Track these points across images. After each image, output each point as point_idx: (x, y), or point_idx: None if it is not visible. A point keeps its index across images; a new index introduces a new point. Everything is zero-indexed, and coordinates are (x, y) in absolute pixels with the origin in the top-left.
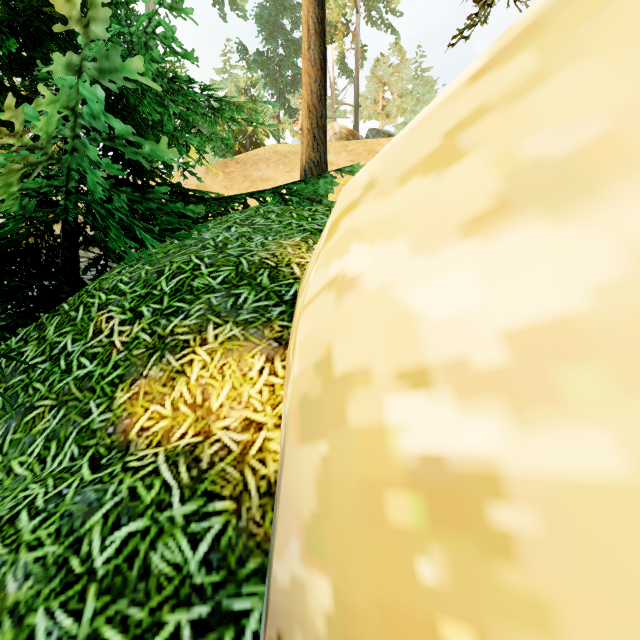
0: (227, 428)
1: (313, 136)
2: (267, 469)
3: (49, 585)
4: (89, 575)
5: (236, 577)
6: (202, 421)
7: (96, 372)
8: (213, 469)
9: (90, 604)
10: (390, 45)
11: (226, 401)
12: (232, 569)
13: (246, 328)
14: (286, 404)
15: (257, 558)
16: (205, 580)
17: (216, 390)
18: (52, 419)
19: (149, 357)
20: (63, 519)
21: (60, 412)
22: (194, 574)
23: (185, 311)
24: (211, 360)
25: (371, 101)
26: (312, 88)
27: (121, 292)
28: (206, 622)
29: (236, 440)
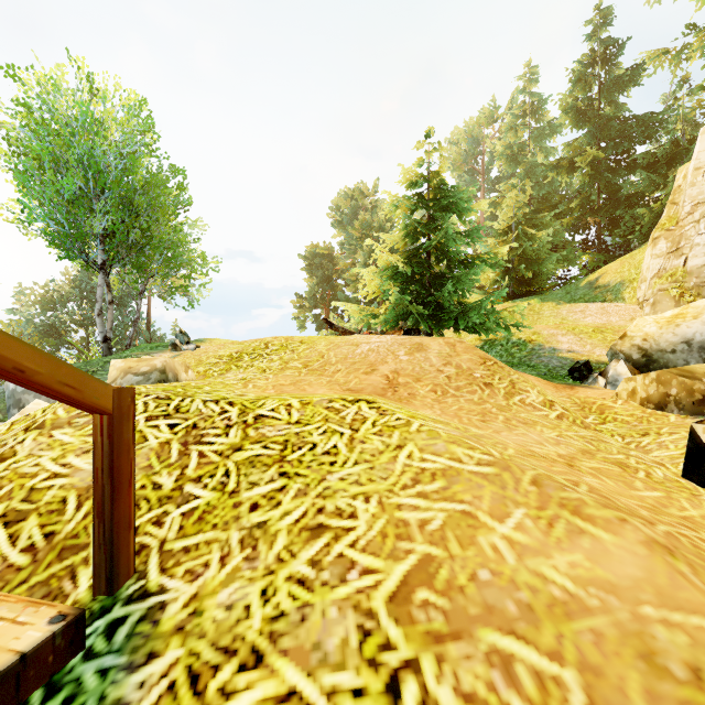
0: None
1: None
2: None
3: None
4: None
5: None
6: None
7: None
8: None
9: None
10: None
11: None
12: None
13: None
14: None
15: None
16: None
17: None
18: None
19: None
20: None
21: None
22: None
23: None
24: None
25: None
26: None
27: None
28: None
29: None
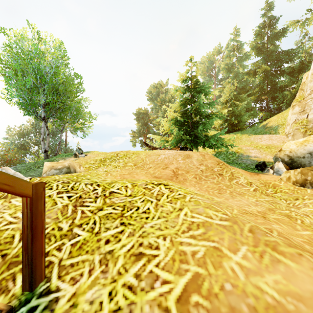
0: None
1: None
2: None
3: None
4: None
5: None
6: None
7: None
8: None
9: None
10: None
11: None
12: None
13: None
14: None
15: None
16: None
17: None
18: None
19: None
20: None
21: None
22: None
23: None
24: None
25: None
26: None
27: None
28: None
29: None
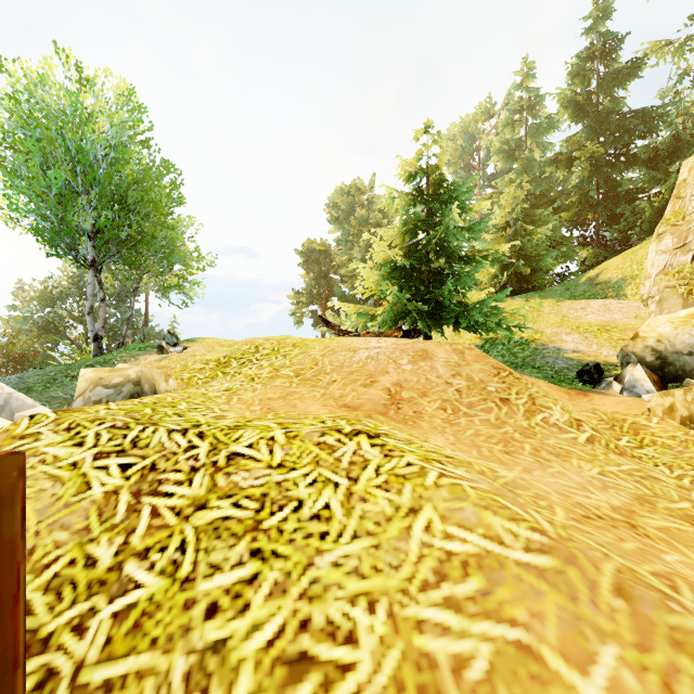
0: None
1: None
2: None
3: None
4: None
5: None
6: None
7: None
8: None
9: None
10: None
11: None
12: None
13: None
14: None
15: None
16: None
17: None
18: None
19: None
20: None
21: None
22: None
23: None
24: None
25: None
26: None
27: None
28: None
29: None
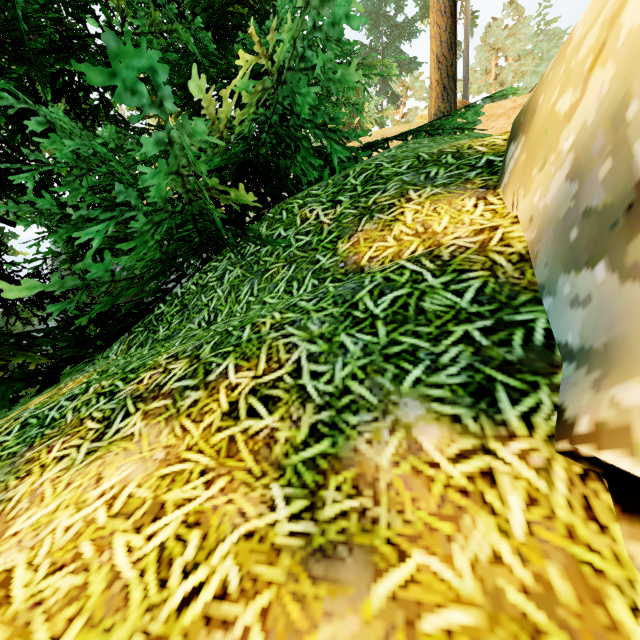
0: (458, 238)
1: (442, 87)
2: (514, 248)
3: (342, 324)
4: (372, 317)
5: (510, 305)
6: (429, 240)
7: (314, 240)
8: (456, 259)
9: (381, 329)
10: (504, 6)
11: (449, 225)
12: (504, 302)
13: (446, 187)
14: (561, 149)
15: (527, 294)
16: (479, 310)
17: (435, 221)
18: (287, 271)
19: (359, 220)
20: (335, 297)
21: (292, 267)
22: (467, 308)
23: (381, 189)
24: (422, 207)
25: (481, 72)
26: (442, 38)
27: (315, 195)
28: (492, 328)
29: (471, 242)
